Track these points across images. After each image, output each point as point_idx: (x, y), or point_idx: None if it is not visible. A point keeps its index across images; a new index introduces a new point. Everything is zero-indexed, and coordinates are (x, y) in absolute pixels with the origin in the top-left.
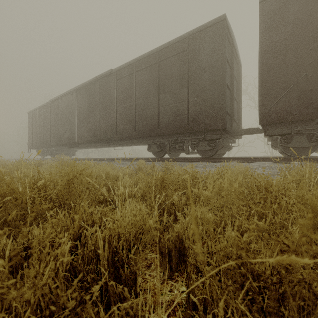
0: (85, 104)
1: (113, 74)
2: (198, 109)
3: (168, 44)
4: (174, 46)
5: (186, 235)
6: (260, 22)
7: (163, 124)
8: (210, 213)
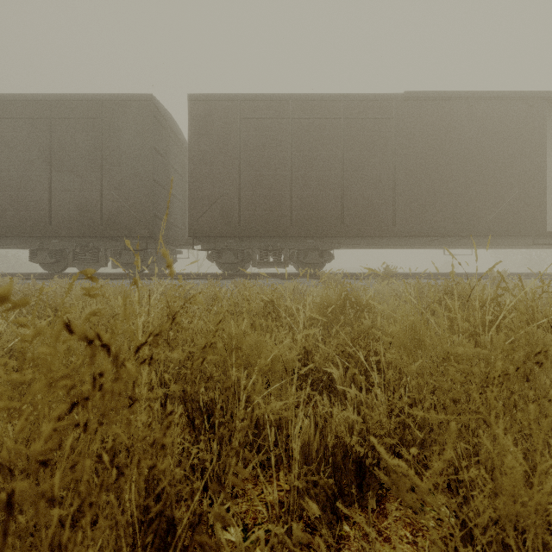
0: None
1: None
2: (118, 207)
3: (69, 98)
4: (79, 105)
5: None
6: (189, 122)
7: (60, 220)
8: None
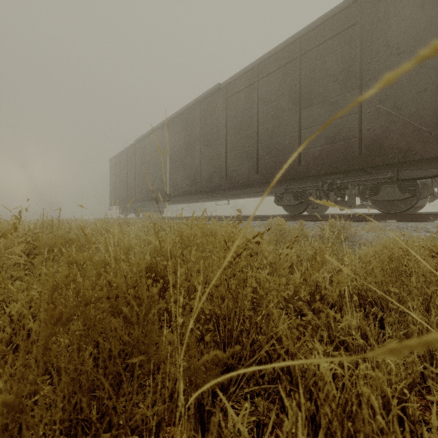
0: (180, 140)
1: (220, 90)
2: (385, 124)
3: (319, 22)
4: (330, 23)
5: None
6: None
7: (309, 158)
8: None
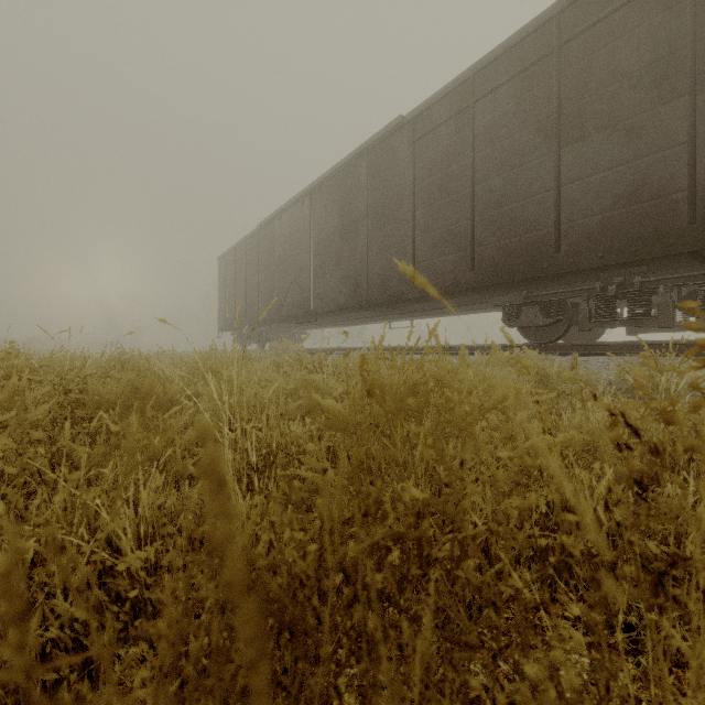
0: (333, 219)
1: (403, 129)
2: None
3: None
4: None
5: None
6: None
7: (578, 237)
8: None
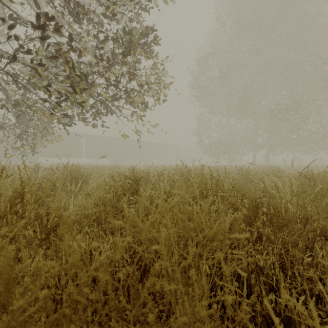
0: None
1: None
2: None
3: None
4: None
5: None
6: None
7: None
8: None
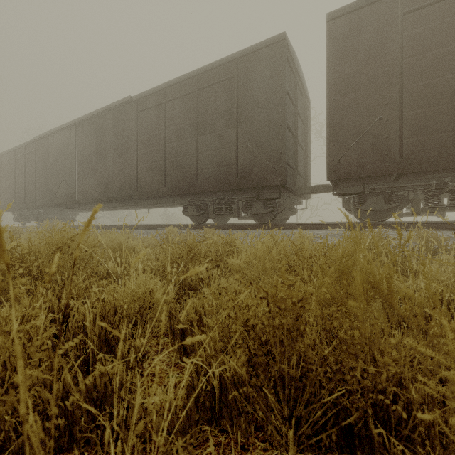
0: (91, 145)
1: (132, 103)
2: (251, 158)
3: (211, 67)
4: (218, 70)
5: (207, 312)
6: (328, 47)
7: (204, 177)
8: (236, 284)
